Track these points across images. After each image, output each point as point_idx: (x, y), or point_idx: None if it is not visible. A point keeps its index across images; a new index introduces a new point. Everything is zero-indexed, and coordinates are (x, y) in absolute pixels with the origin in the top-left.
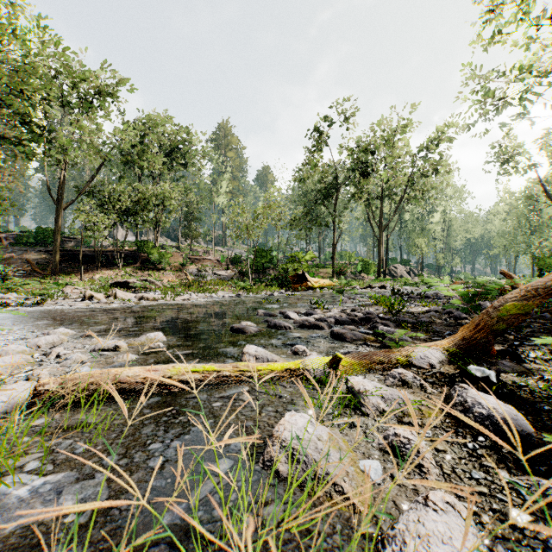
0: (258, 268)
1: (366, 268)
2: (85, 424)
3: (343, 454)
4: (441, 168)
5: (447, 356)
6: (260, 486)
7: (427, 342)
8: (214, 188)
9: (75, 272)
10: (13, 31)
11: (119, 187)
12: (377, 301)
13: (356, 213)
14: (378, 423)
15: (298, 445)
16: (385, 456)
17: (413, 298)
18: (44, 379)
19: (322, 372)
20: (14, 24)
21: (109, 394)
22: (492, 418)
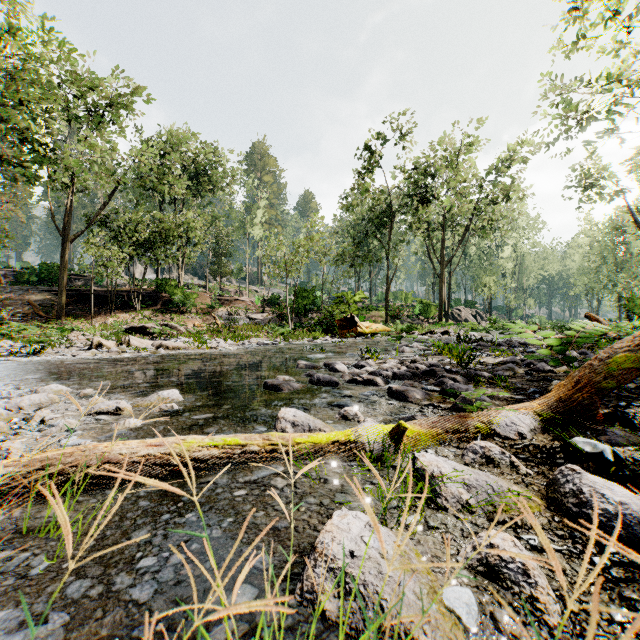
0: (299, 311)
1: (425, 311)
2: (54, 526)
3: (419, 579)
4: (513, 194)
5: (539, 422)
6: (295, 638)
7: (509, 403)
8: (248, 217)
9: (85, 315)
10: (9, 30)
11: (136, 216)
12: (441, 350)
13: (413, 247)
14: (461, 522)
15: (353, 567)
16: (479, 580)
17: (483, 347)
18: (16, 454)
19: (380, 445)
20: (11, 23)
21: (93, 479)
22: (623, 518)
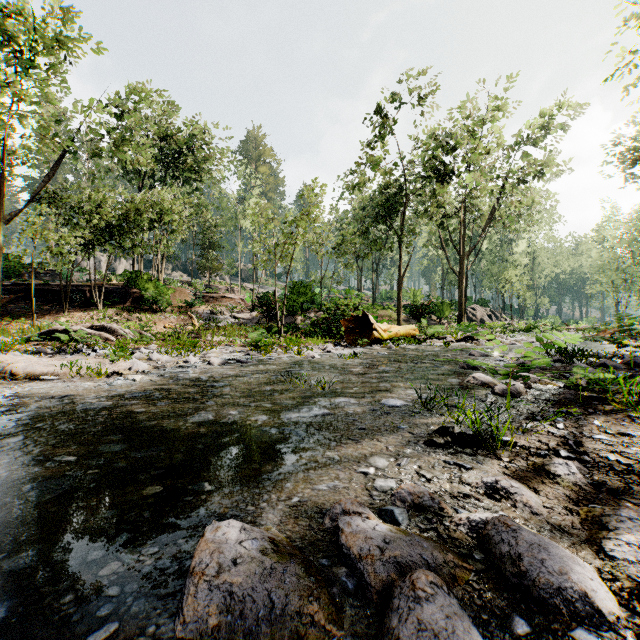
0: (294, 309)
1: (439, 310)
2: None
3: None
4: (548, 170)
5: None
6: None
7: None
8: (240, 208)
9: (31, 314)
10: None
11: (95, 193)
12: (578, 385)
13: (420, 241)
14: None
15: None
16: None
17: (615, 369)
18: None
19: None
20: None
21: None
22: None
